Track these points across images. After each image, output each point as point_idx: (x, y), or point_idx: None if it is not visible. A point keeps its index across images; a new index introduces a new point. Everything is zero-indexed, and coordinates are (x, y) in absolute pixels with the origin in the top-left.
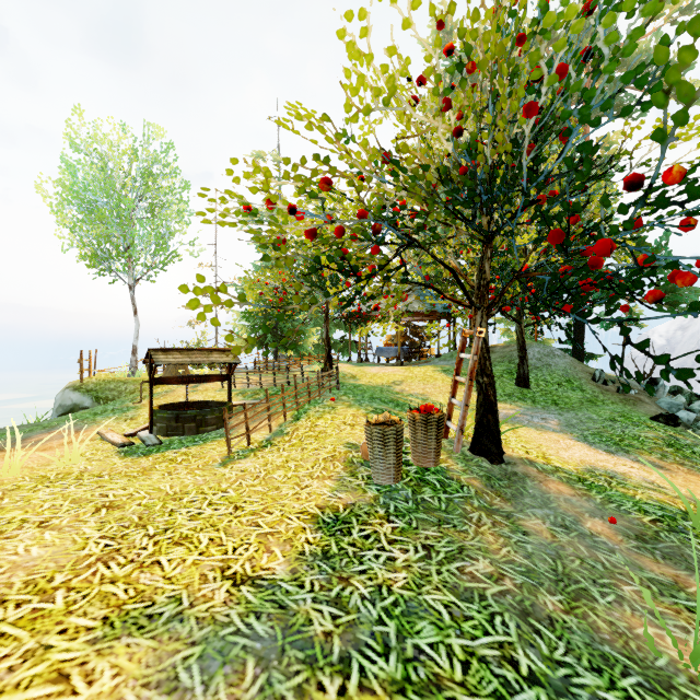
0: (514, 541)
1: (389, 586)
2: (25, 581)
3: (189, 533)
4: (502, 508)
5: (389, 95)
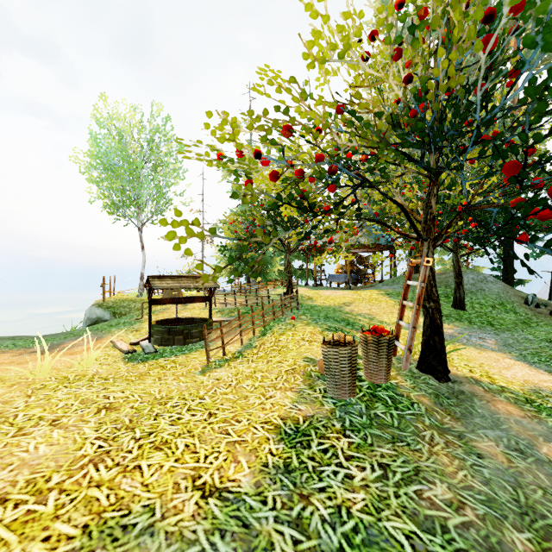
0: (469, 464)
1: (349, 508)
2: (27, 480)
3: (169, 438)
4: (453, 427)
5: (344, 51)
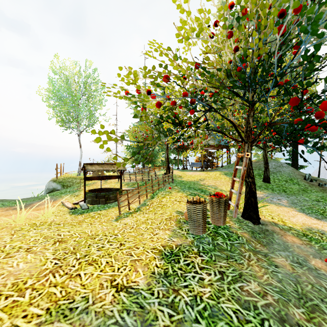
0: (270, 271)
1: (201, 297)
2: (13, 283)
3: (96, 258)
4: (261, 250)
5: (199, 32)
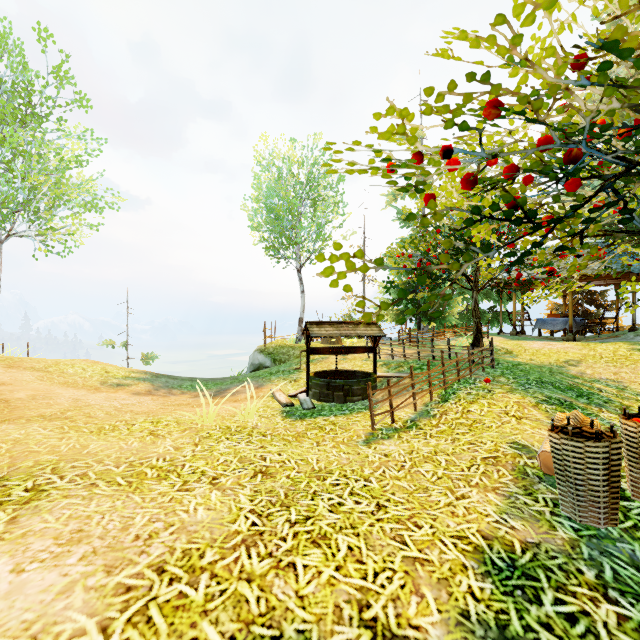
0: None
1: None
2: (184, 549)
3: (328, 530)
4: None
5: None
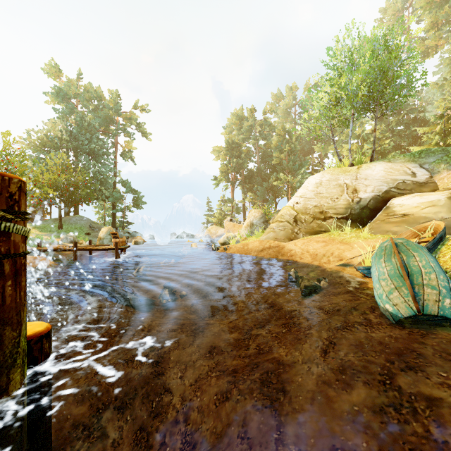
0: None
1: None
2: None
3: None
4: None
5: None
